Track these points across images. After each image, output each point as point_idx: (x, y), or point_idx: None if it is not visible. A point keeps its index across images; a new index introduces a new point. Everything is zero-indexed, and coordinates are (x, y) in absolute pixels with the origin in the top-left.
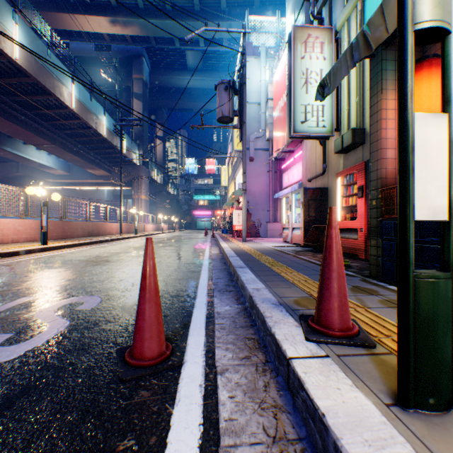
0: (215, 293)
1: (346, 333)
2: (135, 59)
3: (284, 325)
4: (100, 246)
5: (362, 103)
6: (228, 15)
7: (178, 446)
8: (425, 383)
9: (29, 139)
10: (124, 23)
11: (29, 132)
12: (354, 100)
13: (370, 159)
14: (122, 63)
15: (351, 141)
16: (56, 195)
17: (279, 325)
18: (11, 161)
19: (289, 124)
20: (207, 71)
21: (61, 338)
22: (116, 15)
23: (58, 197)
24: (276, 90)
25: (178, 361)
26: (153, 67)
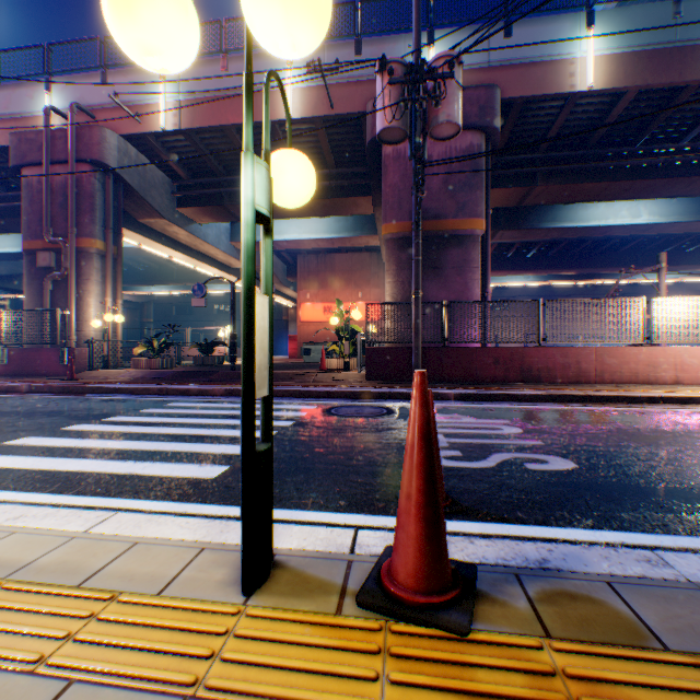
0: None
1: (381, 570)
2: None
3: None
4: None
5: None
6: None
7: (333, 515)
8: None
9: None
10: None
11: None
12: None
13: None
14: None
15: None
16: None
17: None
18: None
19: None
20: None
21: (456, 469)
22: None
23: None
24: None
25: None
26: None
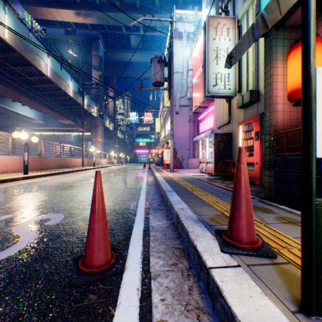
0: (150, 211)
1: (253, 245)
2: (93, 40)
3: (203, 238)
4: (67, 175)
5: (257, 72)
6: (160, 10)
7: None
8: None
9: (16, 97)
10: (86, 14)
11: (16, 92)
12: (251, 70)
13: (265, 112)
14: (84, 43)
15: (249, 99)
16: (35, 138)
17: (200, 238)
18: (4, 114)
19: (204, 87)
20: (145, 50)
21: (30, 248)
22: (80, 9)
23: (36, 140)
24: (194, 63)
25: (121, 268)
26: (106, 47)
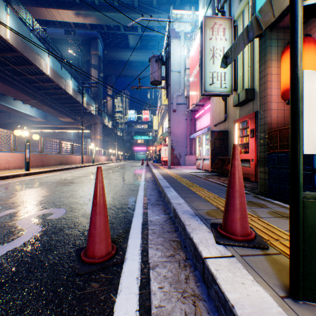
0: (148, 206)
1: (246, 237)
2: (93, 40)
3: (199, 231)
4: (67, 172)
5: (252, 71)
6: (158, 10)
7: None
8: (312, 281)
9: (17, 96)
10: (85, 15)
11: (17, 91)
12: (246, 69)
13: (259, 110)
14: (84, 43)
15: (245, 97)
16: (36, 135)
17: (196, 231)
18: (5, 112)
19: (201, 85)
20: (143, 49)
21: (34, 241)
22: (79, 9)
23: (37, 137)
24: (191, 62)
25: (121, 259)
26: (105, 46)
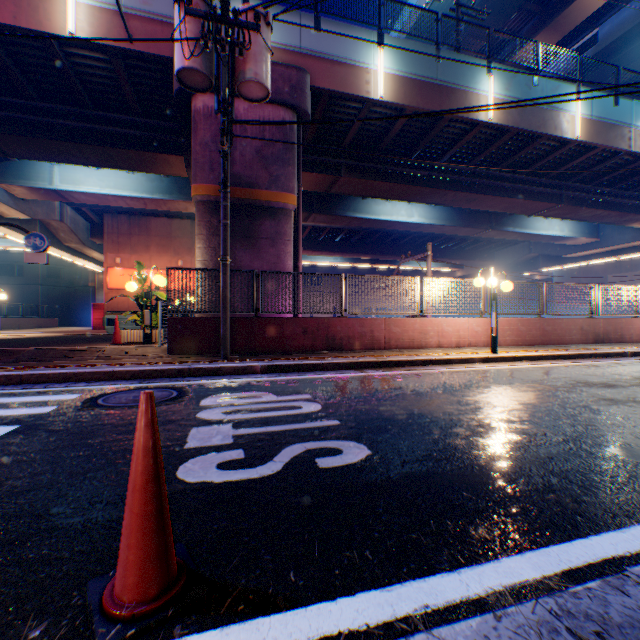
0: (524, 605)
1: None
2: None
3: None
4: (584, 364)
5: None
6: None
7: None
8: None
9: (523, 209)
10: None
11: (520, 200)
12: None
13: None
14: None
15: None
16: (504, 283)
17: None
18: (520, 242)
19: None
20: None
21: (228, 486)
22: None
23: (506, 287)
24: None
25: None
26: None
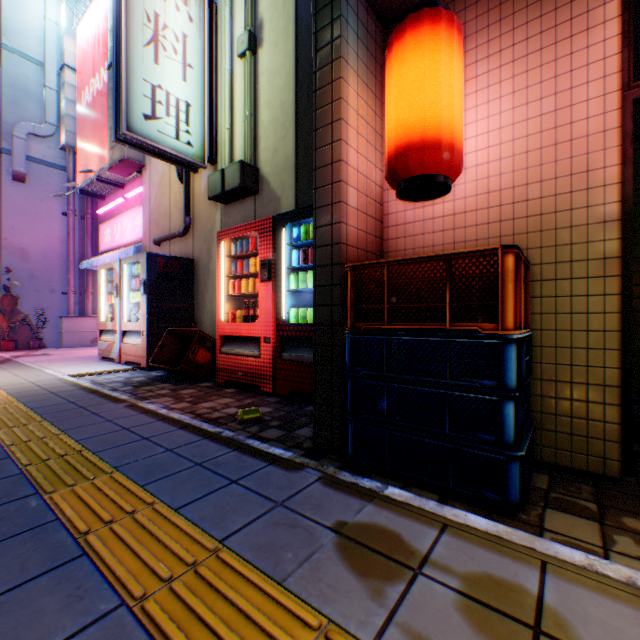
0: None
1: None
2: None
3: None
4: None
5: (255, 126)
6: None
7: None
8: None
9: None
10: None
11: None
12: (242, 118)
13: (317, 201)
14: None
15: (241, 182)
16: None
17: None
18: None
19: (117, 108)
20: None
21: None
22: None
23: None
24: (86, 55)
25: None
26: None
